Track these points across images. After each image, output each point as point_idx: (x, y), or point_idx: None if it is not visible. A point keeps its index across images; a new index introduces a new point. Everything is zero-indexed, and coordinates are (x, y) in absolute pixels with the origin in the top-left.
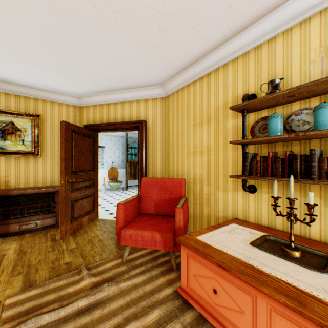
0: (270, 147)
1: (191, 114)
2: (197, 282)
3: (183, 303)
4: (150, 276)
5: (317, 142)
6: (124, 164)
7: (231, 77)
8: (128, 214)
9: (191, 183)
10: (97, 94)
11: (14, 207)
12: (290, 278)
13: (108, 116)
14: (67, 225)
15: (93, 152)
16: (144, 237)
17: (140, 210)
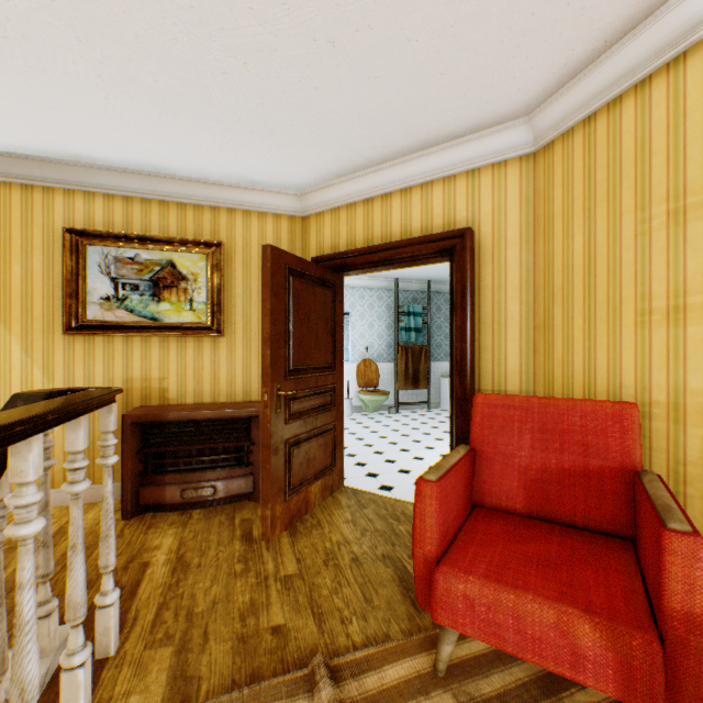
0: None
1: (655, 180)
2: None
3: None
4: None
5: None
6: (392, 352)
7: None
8: (448, 512)
9: (658, 418)
10: (341, 178)
11: (173, 447)
12: None
13: (368, 230)
14: (275, 505)
15: (332, 323)
16: (526, 620)
17: (472, 494)
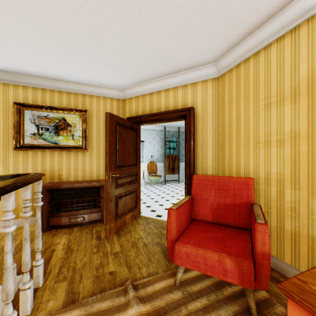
0: None
1: (260, 91)
2: None
3: None
4: None
5: None
6: (163, 158)
7: None
8: (181, 222)
9: (261, 184)
10: (140, 83)
11: (65, 200)
12: None
13: (151, 106)
14: (111, 223)
15: (136, 146)
16: (208, 259)
17: (191, 215)
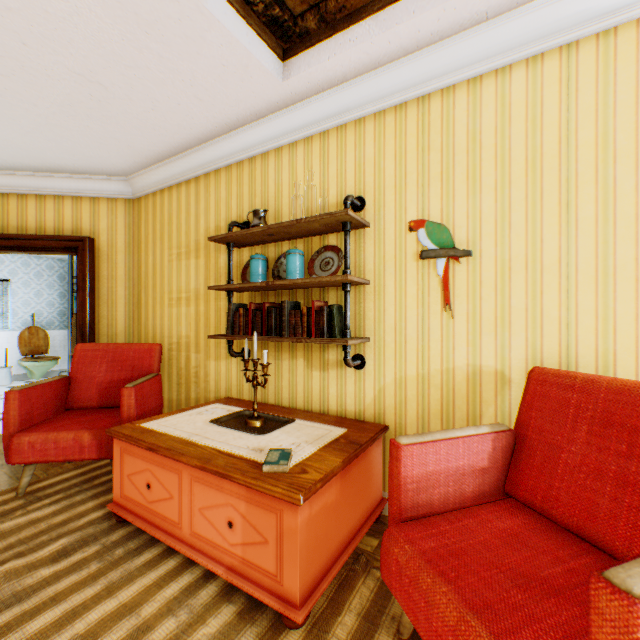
0: (264, 296)
1: (174, 237)
2: (132, 484)
3: (116, 523)
4: (71, 503)
5: (302, 293)
6: (67, 319)
7: (225, 191)
8: (35, 409)
9: (175, 350)
10: None
11: None
12: (223, 444)
13: (5, 219)
14: None
15: None
16: (62, 441)
17: (68, 403)
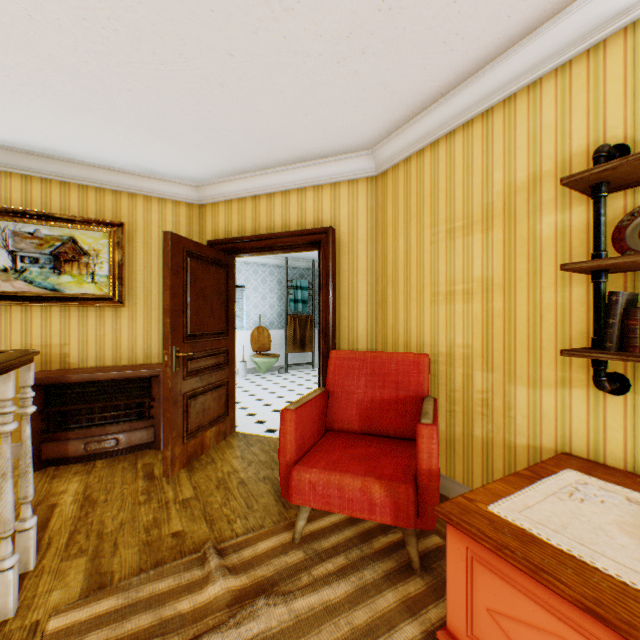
0: None
1: (441, 208)
2: (499, 632)
3: None
4: (362, 584)
5: None
6: (282, 320)
7: (553, 110)
8: (305, 432)
9: (442, 363)
10: (234, 176)
11: (76, 406)
12: None
13: (256, 221)
14: (175, 447)
15: (225, 296)
16: (345, 489)
17: (326, 422)
